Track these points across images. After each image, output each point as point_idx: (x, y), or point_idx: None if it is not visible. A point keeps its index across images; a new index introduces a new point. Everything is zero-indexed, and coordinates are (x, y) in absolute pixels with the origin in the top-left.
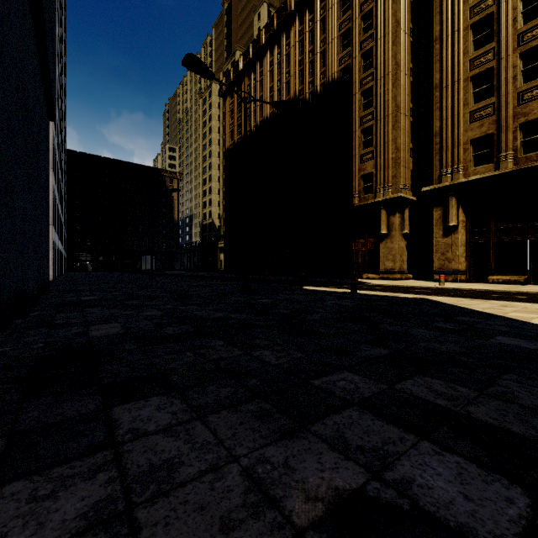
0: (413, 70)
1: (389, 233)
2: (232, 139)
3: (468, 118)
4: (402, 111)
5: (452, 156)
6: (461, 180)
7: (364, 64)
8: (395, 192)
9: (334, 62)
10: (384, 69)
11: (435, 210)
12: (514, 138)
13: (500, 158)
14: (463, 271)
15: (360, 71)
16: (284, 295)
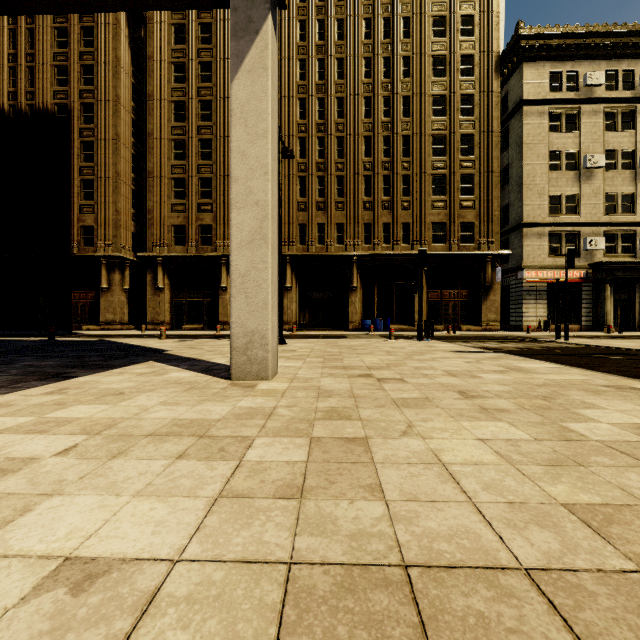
0: (135, 144)
1: (110, 287)
2: None
3: (171, 208)
4: (123, 179)
5: (160, 233)
6: (165, 254)
7: (84, 115)
8: (116, 250)
9: (46, 90)
10: (105, 133)
11: (149, 273)
12: (196, 233)
13: (189, 244)
14: (168, 322)
15: (79, 120)
16: None
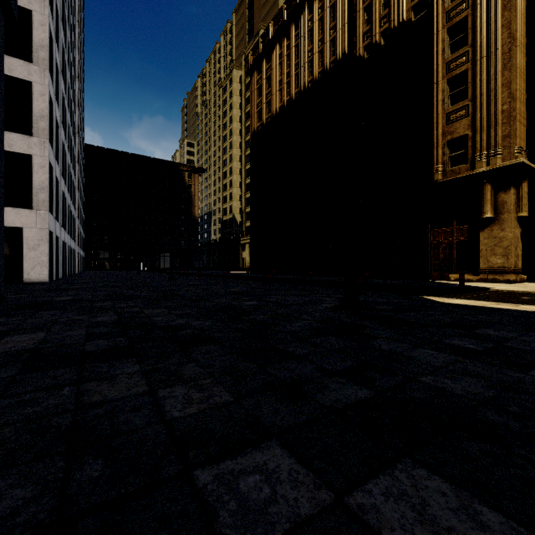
0: None
1: (497, 216)
2: (259, 119)
3: None
4: (518, 43)
5: None
6: None
7: None
8: (508, 158)
9: None
10: None
11: None
12: None
13: None
14: None
15: (445, 1)
16: (503, 332)
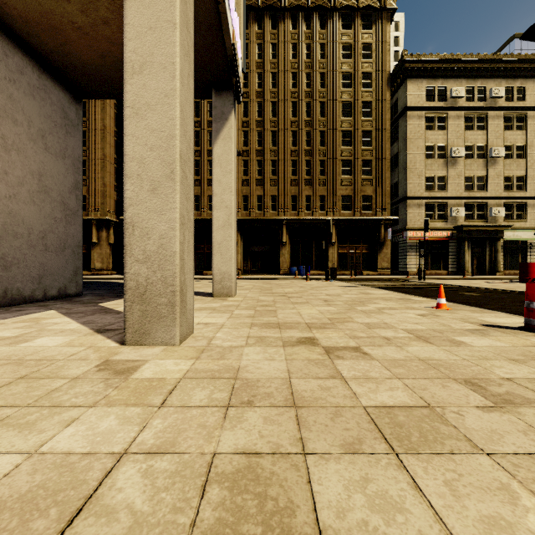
0: (117, 132)
1: (99, 242)
2: None
3: None
4: (108, 160)
5: None
6: None
7: None
8: (103, 214)
9: None
10: (95, 125)
11: None
12: None
13: None
14: None
15: None
16: None
